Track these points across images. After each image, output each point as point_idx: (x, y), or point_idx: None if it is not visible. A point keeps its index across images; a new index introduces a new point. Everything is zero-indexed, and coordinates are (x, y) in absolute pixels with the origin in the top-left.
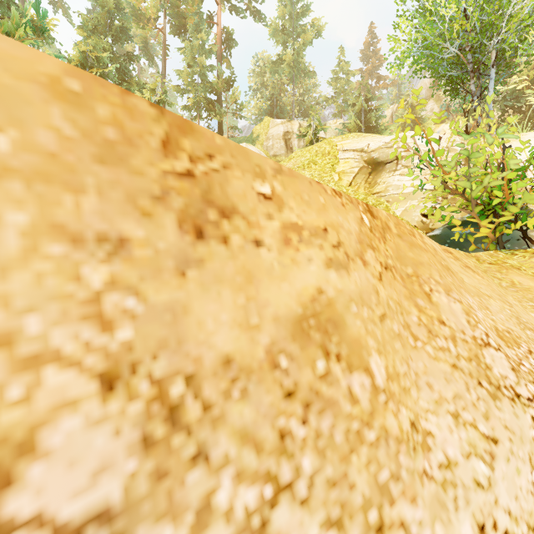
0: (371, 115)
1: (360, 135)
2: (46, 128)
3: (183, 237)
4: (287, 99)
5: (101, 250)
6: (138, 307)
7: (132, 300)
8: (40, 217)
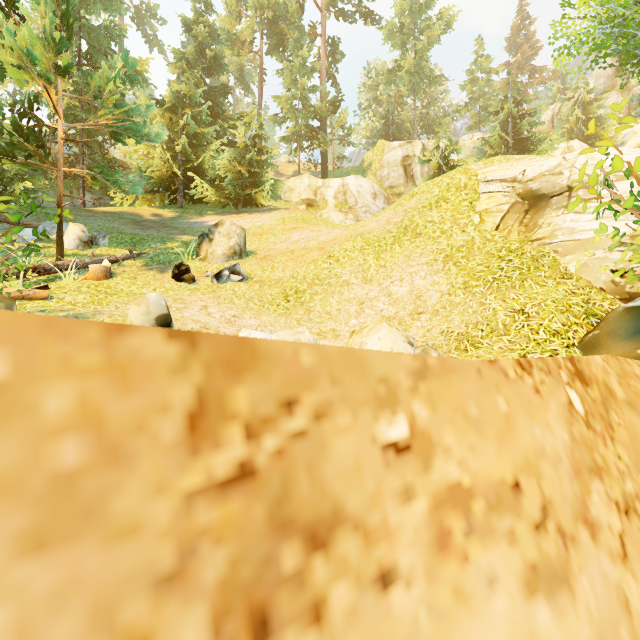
0: (523, 123)
1: (511, 158)
2: None
3: None
4: (406, 114)
5: None
6: None
7: None
8: None
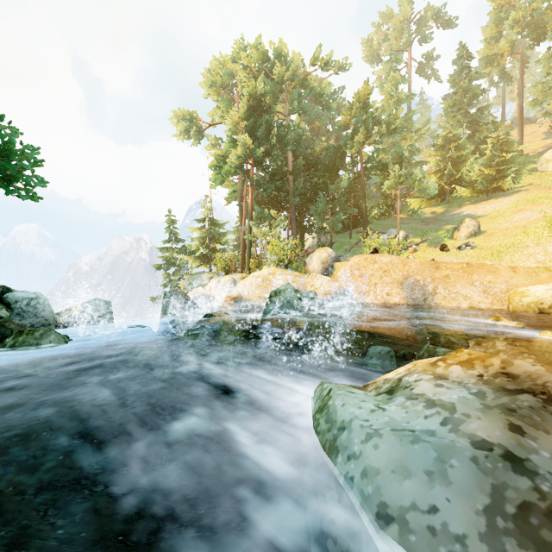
0: None
1: None
2: (427, 265)
3: (435, 270)
4: None
5: (430, 271)
6: (432, 274)
7: (431, 273)
8: (427, 269)
